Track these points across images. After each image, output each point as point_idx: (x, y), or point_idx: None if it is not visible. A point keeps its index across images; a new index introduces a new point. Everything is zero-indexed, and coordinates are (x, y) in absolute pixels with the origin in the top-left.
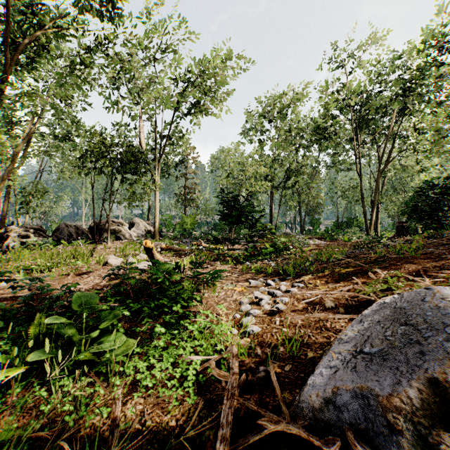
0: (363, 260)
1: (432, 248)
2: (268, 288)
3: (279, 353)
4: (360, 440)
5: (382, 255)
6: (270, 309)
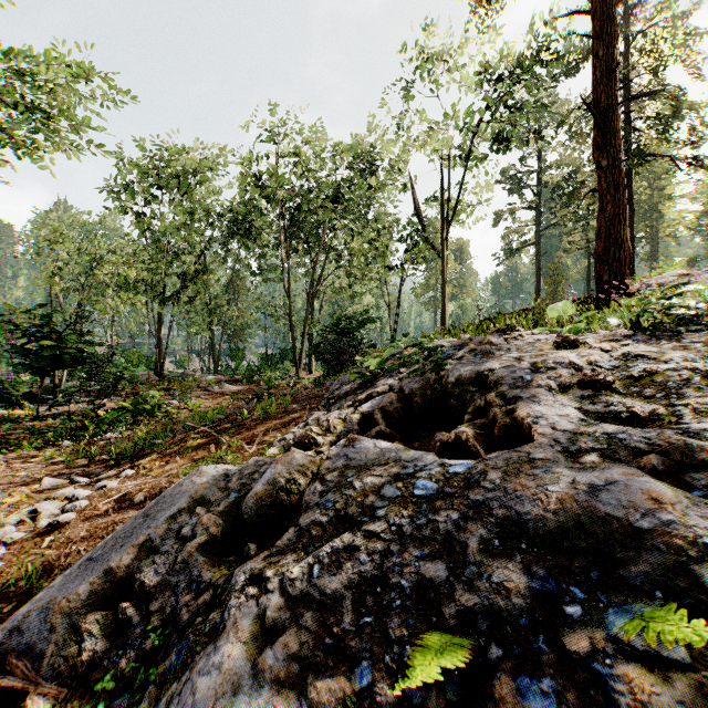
0: (230, 424)
1: (300, 403)
2: (76, 487)
3: (13, 591)
4: (22, 655)
5: (246, 417)
6: (46, 526)
